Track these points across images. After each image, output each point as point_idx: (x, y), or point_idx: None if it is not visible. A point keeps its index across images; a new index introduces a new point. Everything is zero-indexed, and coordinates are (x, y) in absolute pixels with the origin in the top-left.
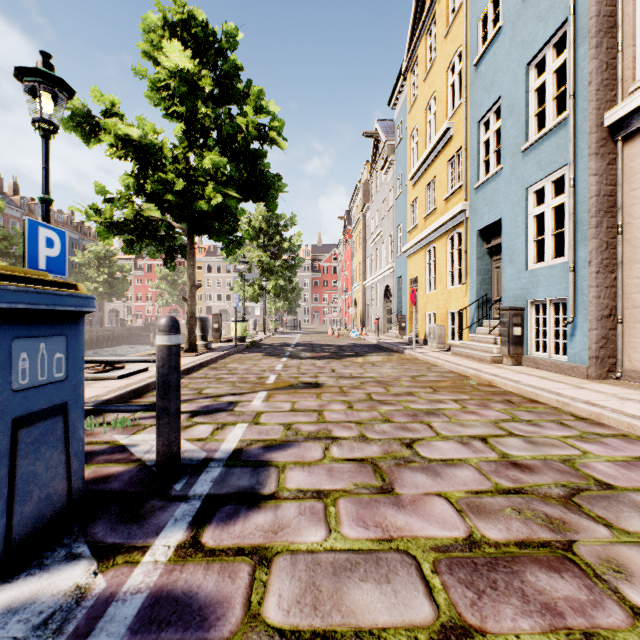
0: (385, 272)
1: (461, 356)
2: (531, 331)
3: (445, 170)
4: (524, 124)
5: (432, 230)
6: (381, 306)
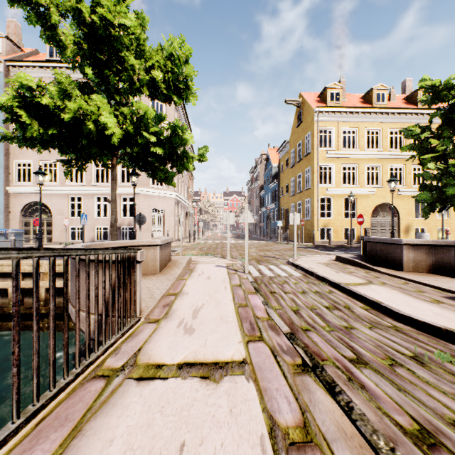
0: None
1: None
2: None
3: None
4: None
5: None
6: None
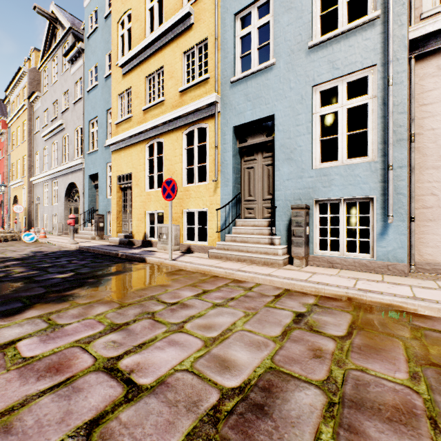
0: (69, 168)
1: (230, 259)
2: (315, 230)
3: (180, 60)
4: (310, 20)
5: (163, 121)
6: (61, 205)
